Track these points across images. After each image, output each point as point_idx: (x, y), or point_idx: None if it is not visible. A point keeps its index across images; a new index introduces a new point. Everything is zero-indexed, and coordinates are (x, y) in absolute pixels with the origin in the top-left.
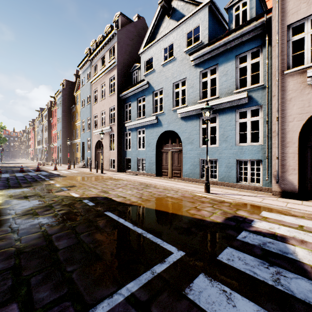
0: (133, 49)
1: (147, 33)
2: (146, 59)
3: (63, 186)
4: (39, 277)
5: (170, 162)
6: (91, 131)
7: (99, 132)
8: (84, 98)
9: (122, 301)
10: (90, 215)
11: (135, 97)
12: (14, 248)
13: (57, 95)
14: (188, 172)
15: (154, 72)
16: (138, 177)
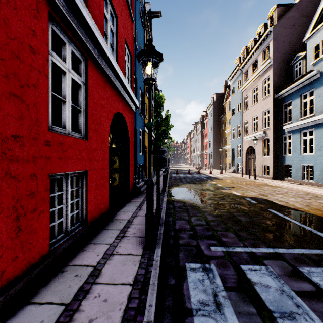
0: (294, 36)
1: (317, 12)
2: (315, 44)
3: (223, 186)
4: (237, 228)
5: None
6: (241, 138)
7: (250, 138)
8: (233, 107)
9: (296, 253)
10: (256, 209)
11: (298, 94)
12: (216, 213)
13: (209, 108)
14: None
15: None
16: (302, 187)
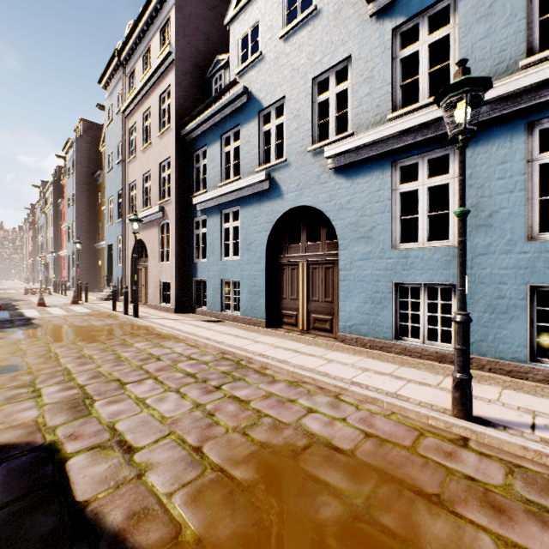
0: (214, 30)
1: None
2: (242, 34)
3: None
4: None
5: (305, 290)
6: (124, 221)
7: None
8: (111, 150)
9: None
10: None
11: (217, 133)
12: None
13: (67, 151)
14: (358, 320)
15: (261, 61)
16: (219, 330)
